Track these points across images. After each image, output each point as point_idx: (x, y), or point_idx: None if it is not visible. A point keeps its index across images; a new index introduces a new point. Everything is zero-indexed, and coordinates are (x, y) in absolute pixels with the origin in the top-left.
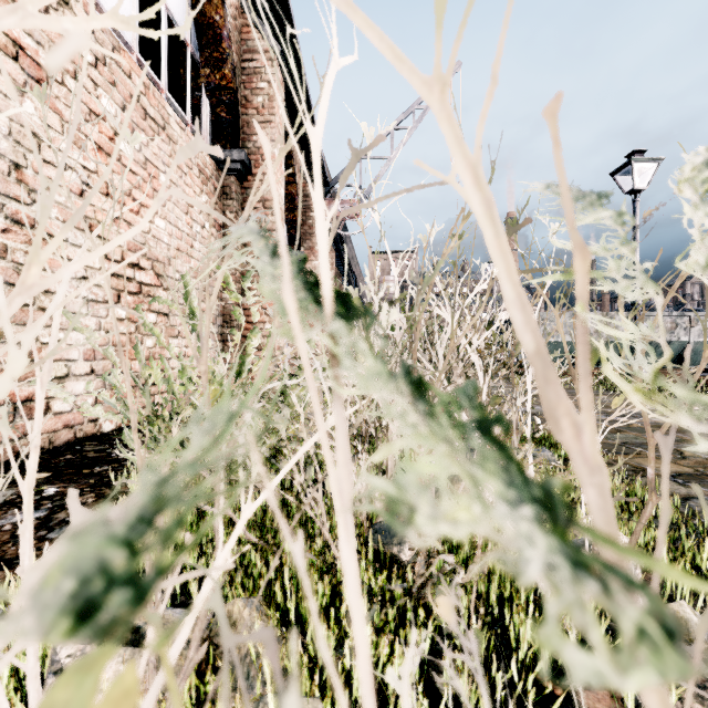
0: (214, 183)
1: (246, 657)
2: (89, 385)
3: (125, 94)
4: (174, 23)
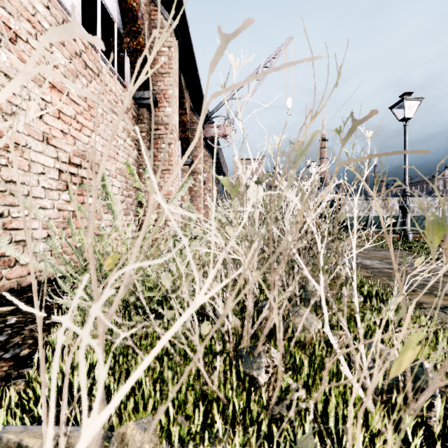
0: (132, 112)
1: None
2: (35, 247)
3: (71, 51)
4: (105, 7)
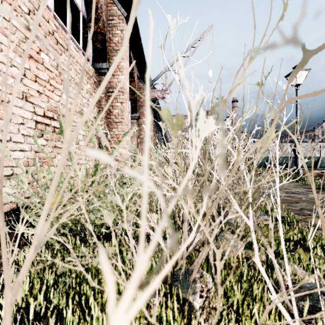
0: (93, 79)
1: None
2: (6, 182)
3: (46, 30)
4: None
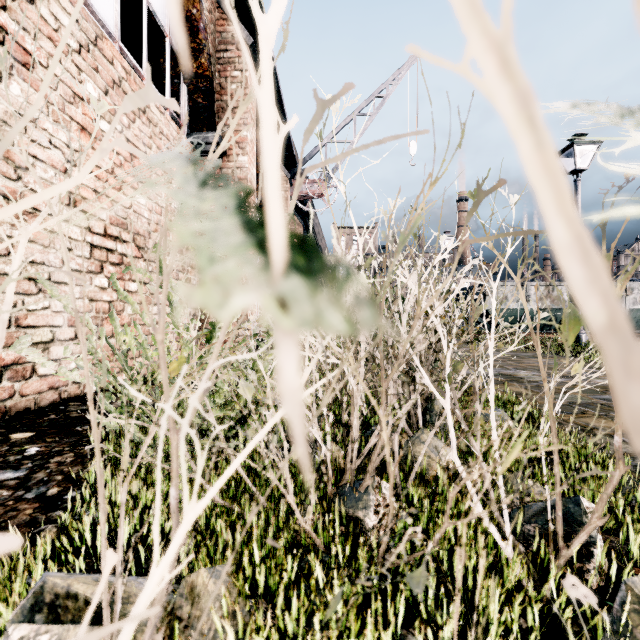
0: None
1: (209, 633)
2: (66, 350)
3: (108, 79)
4: (154, 16)
